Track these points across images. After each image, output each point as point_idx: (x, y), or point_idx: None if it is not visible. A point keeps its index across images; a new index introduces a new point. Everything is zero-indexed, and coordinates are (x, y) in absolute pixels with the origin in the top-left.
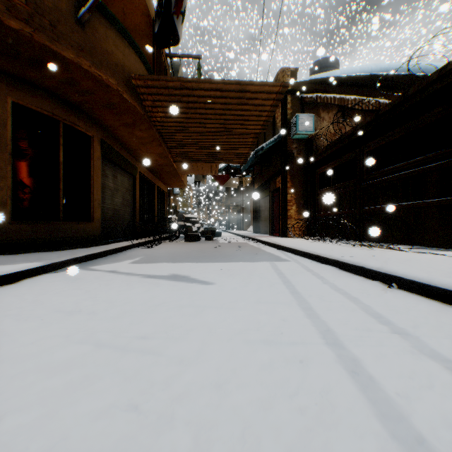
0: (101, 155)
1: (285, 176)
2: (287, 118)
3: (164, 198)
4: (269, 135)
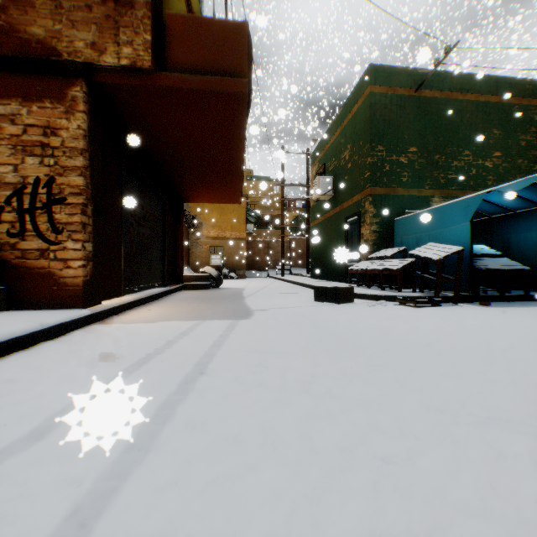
0: None
1: None
2: None
3: None
4: None
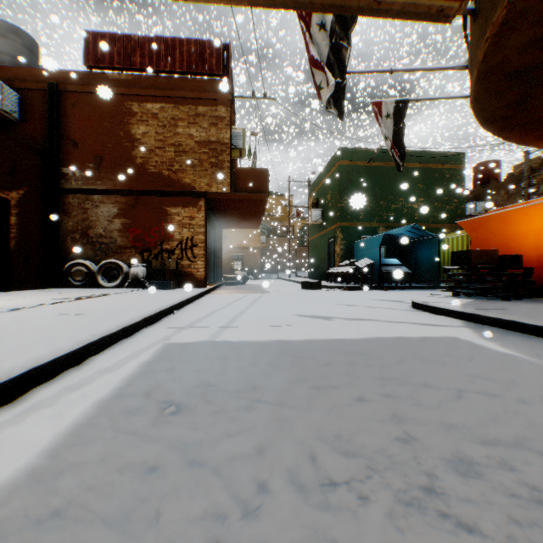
0: None
1: None
2: None
3: None
4: None
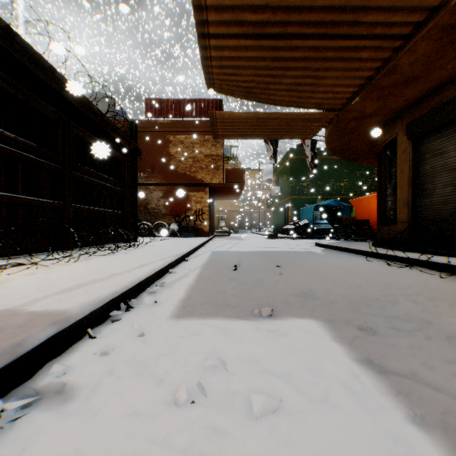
0: (410, 142)
1: None
2: None
3: None
4: None
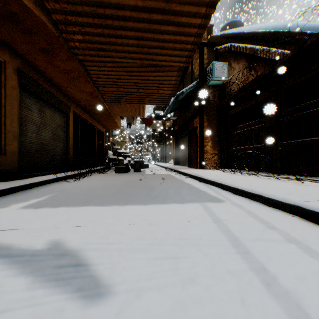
0: (19, 85)
1: (202, 116)
2: (203, 67)
3: (102, 136)
4: (187, 84)
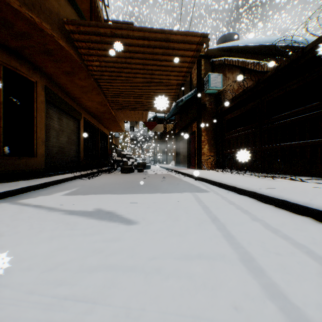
0: (45, 100)
1: (200, 122)
2: (201, 77)
3: (107, 139)
4: (187, 91)
